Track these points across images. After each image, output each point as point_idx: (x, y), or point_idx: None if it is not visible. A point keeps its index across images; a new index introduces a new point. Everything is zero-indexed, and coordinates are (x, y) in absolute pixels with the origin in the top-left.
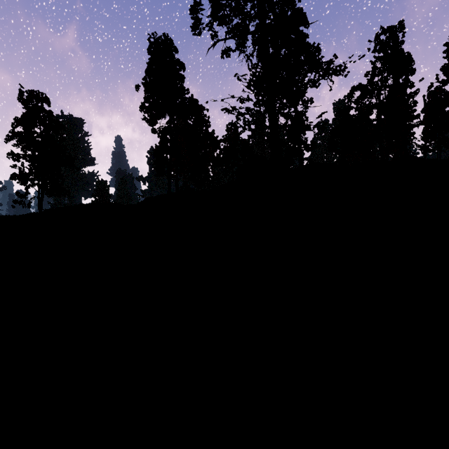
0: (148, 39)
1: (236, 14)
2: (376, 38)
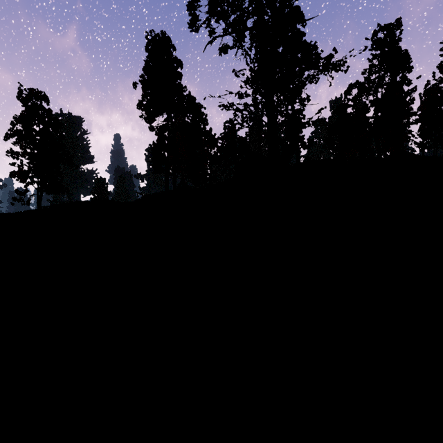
0: (146, 37)
1: (233, 9)
2: (373, 35)
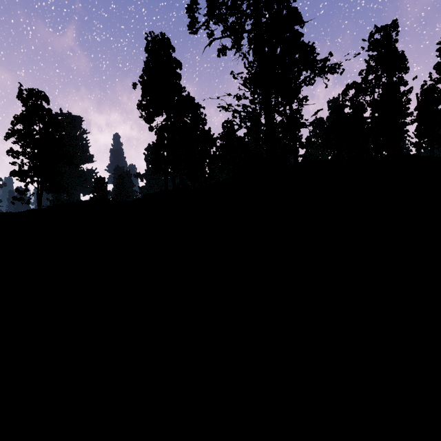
0: (145, 38)
1: (232, 13)
2: (370, 37)
